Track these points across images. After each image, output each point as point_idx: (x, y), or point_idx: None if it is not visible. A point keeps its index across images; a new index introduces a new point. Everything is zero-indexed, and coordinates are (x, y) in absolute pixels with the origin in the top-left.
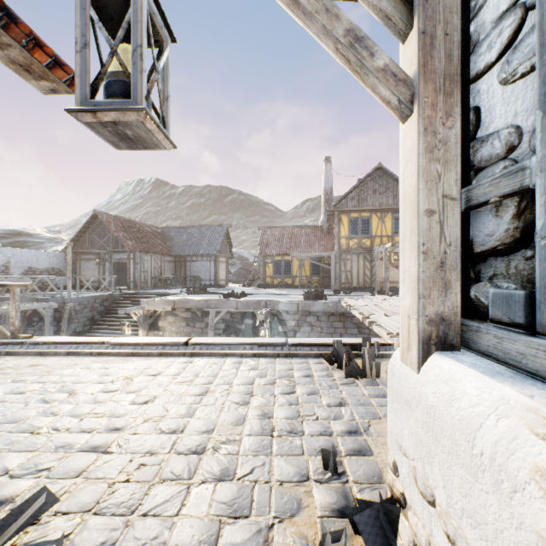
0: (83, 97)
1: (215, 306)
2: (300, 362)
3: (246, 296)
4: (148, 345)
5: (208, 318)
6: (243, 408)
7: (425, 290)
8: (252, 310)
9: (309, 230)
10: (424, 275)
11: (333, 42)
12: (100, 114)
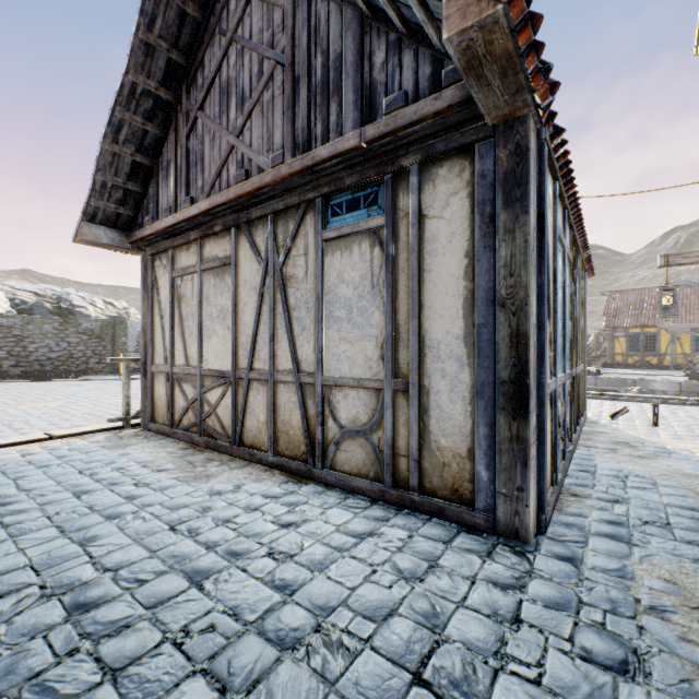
0: (660, 312)
1: None
2: None
3: (600, 374)
4: None
5: None
6: (674, 414)
7: None
8: (615, 387)
9: (687, 291)
10: None
11: None
12: (665, 316)
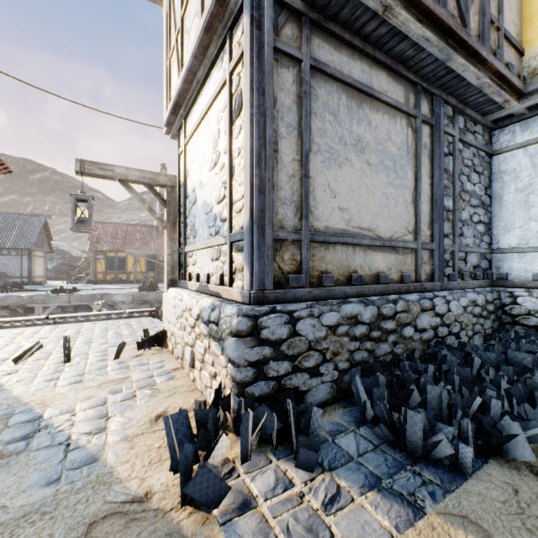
0: (74, 225)
1: (43, 302)
2: (136, 319)
3: (78, 291)
4: (11, 322)
5: (33, 314)
6: (105, 333)
7: (168, 273)
8: (87, 302)
9: (145, 229)
10: (168, 269)
11: (145, 208)
12: (80, 230)
